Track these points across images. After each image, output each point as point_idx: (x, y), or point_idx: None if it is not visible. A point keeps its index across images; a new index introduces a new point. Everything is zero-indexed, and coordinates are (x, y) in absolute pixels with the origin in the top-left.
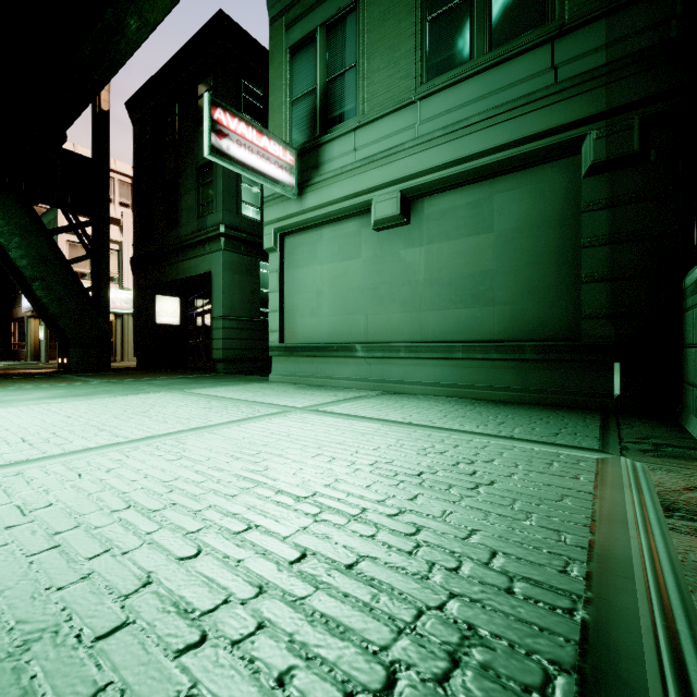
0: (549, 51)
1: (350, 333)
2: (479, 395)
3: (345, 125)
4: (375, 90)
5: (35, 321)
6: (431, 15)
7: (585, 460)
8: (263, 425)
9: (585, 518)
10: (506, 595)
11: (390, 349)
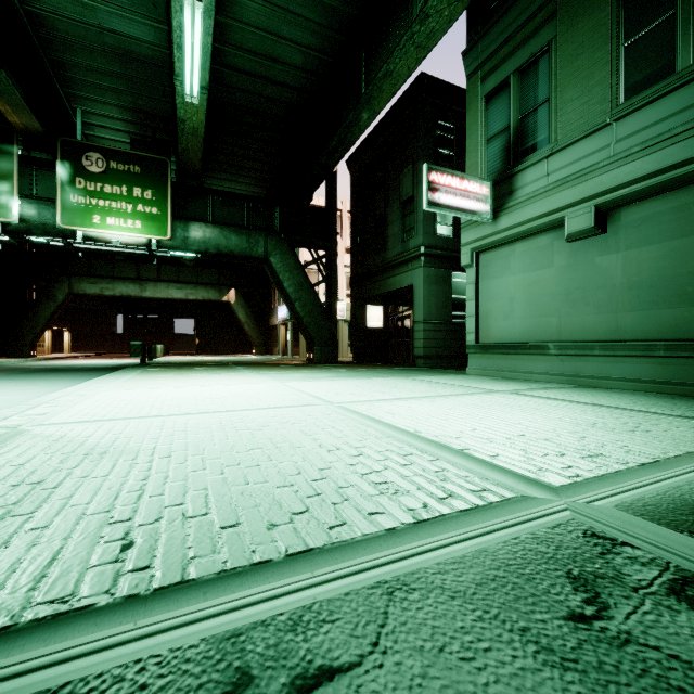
0: None
1: (542, 334)
2: (684, 392)
3: (537, 154)
4: (567, 119)
5: (283, 328)
6: (628, 40)
7: None
8: (478, 397)
9: None
10: (624, 452)
11: (583, 347)
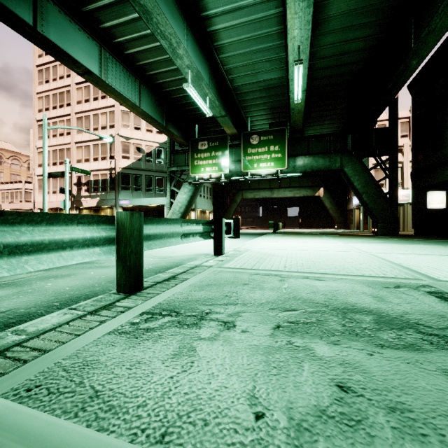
0: None
1: None
2: None
3: None
4: None
5: (357, 211)
6: None
7: None
8: None
9: None
10: None
11: None
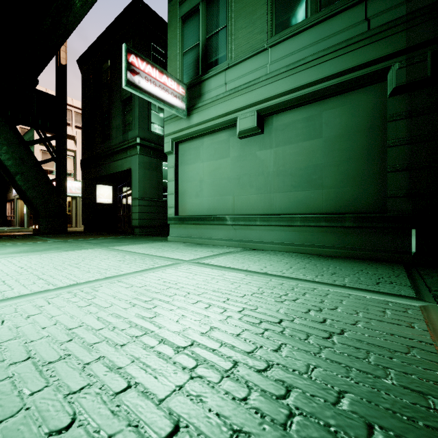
0: (363, 8)
1: (222, 208)
2: (312, 251)
3: (219, 67)
4: (239, 43)
5: (21, 201)
6: None
7: (410, 307)
8: (158, 274)
9: None
10: None
11: (249, 219)
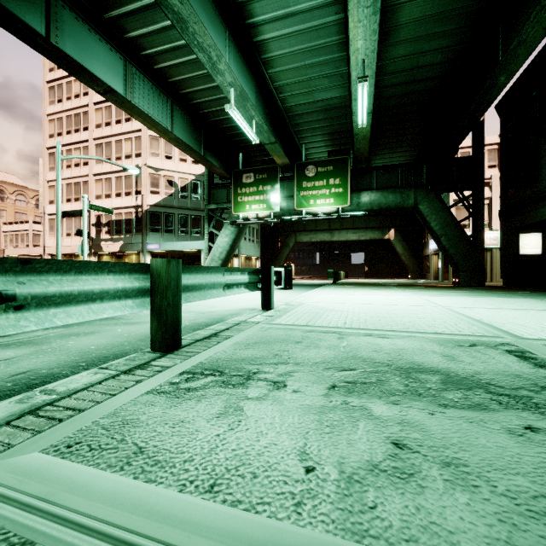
0: None
1: None
2: None
3: None
4: None
5: (435, 257)
6: None
7: None
8: None
9: None
10: None
11: None
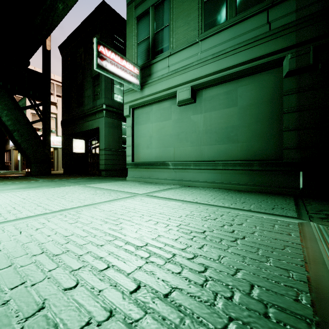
0: (266, 15)
1: (166, 157)
2: (230, 187)
3: (164, 54)
4: (178, 37)
5: (16, 151)
6: None
7: (291, 223)
8: (121, 203)
9: (300, 261)
10: (265, 319)
11: (186, 164)
